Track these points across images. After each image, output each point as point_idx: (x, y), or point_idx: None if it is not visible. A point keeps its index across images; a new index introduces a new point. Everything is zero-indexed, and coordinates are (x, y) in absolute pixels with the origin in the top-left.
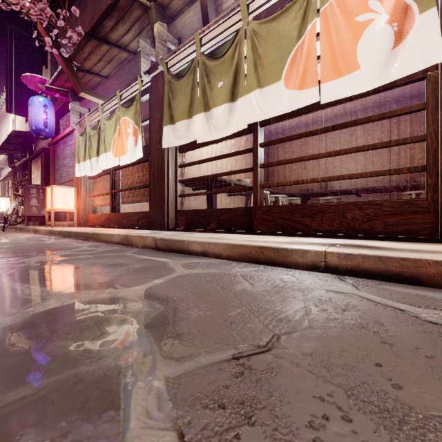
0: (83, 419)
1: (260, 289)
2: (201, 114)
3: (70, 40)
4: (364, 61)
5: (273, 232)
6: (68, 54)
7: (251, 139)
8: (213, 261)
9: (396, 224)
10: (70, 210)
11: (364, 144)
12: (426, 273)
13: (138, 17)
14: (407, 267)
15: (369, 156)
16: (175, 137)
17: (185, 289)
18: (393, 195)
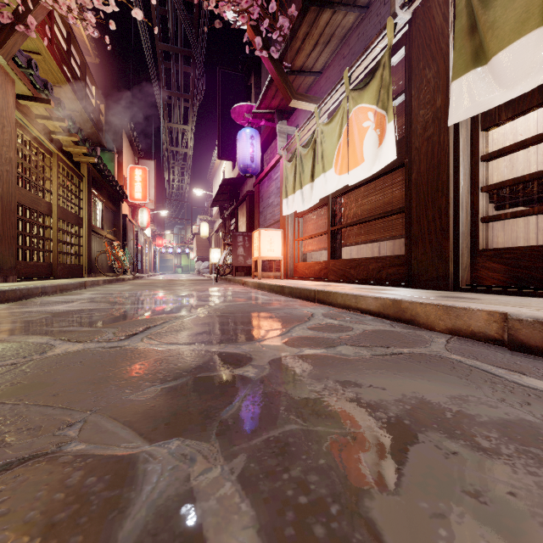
0: None
1: None
2: None
3: (281, 31)
4: None
5: None
6: (278, 54)
7: None
8: None
9: None
10: (276, 258)
11: None
12: None
13: None
14: None
15: None
16: (488, 89)
17: None
18: None
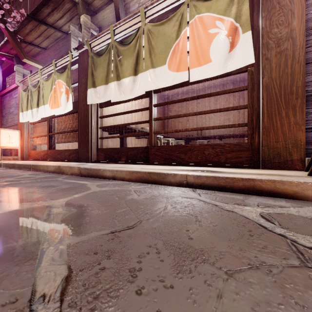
0: (14, 265)
1: (142, 197)
2: (114, 82)
3: (15, 18)
4: (213, 58)
5: (162, 163)
6: (13, 29)
7: None
8: (118, 182)
9: (232, 157)
10: (14, 147)
11: (224, 107)
12: (238, 185)
13: (69, 8)
14: (229, 182)
15: (227, 114)
16: (96, 96)
17: (94, 199)
18: (240, 139)
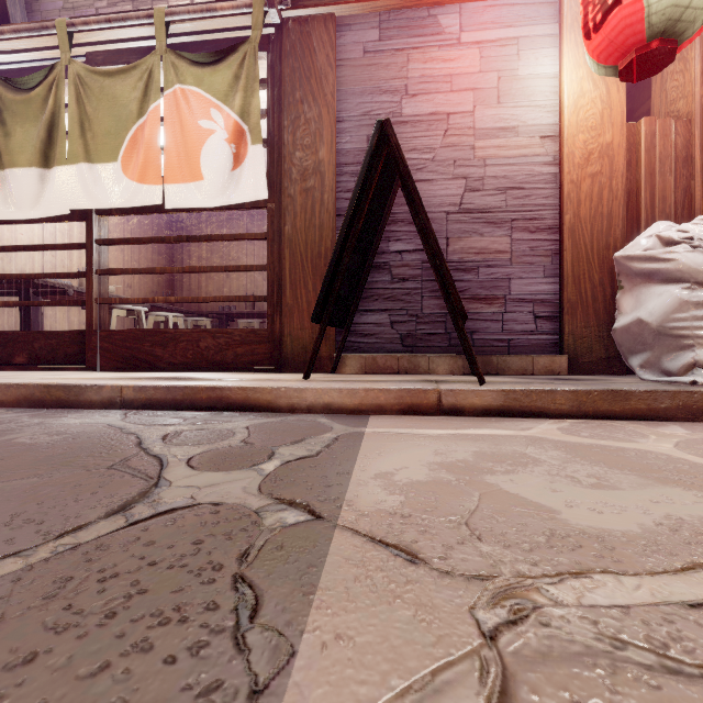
0: None
1: None
2: None
3: None
4: (207, 174)
5: (115, 366)
6: None
7: (138, 219)
8: None
9: (244, 354)
10: None
11: None
12: (201, 398)
13: None
14: (189, 395)
15: None
16: None
17: None
18: None
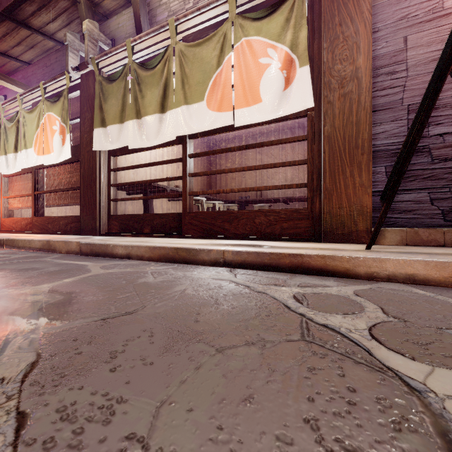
0: None
1: (159, 280)
2: (133, 120)
3: None
4: (264, 96)
5: (199, 235)
6: None
7: (194, 146)
8: (134, 262)
9: (288, 228)
10: None
11: (291, 159)
12: (284, 262)
13: (65, 8)
14: (274, 259)
15: (295, 169)
16: (106, 140)
17: (91, 284)
18: None
